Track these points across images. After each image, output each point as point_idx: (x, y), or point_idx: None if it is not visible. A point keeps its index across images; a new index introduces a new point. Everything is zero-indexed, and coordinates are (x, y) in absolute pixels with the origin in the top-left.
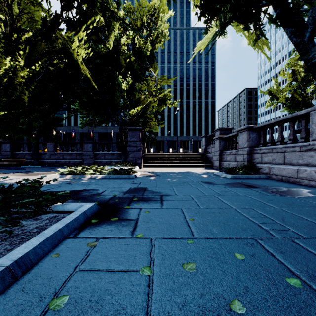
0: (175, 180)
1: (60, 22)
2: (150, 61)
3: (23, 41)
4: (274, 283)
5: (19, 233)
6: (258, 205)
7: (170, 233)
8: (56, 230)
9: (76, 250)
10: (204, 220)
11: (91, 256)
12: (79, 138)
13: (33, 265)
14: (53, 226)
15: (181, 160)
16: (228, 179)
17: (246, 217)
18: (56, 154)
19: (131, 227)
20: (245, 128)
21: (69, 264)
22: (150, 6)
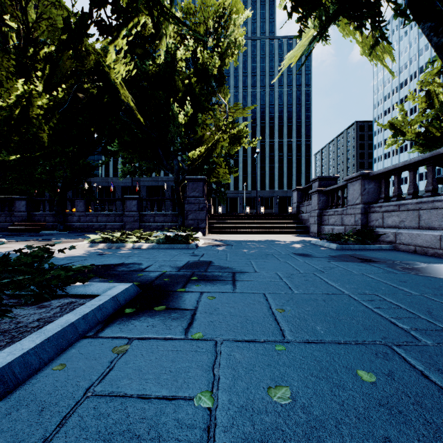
0: (253, 252)
1: (89, 25)
2: (219, 83)
3: (42, 57)
4: (439, 431)
5: (11, 329)
6: (384, 288)
7: (247, 332)
8: (65, 325)
9: (94, 359)
10: (300, 312)
11: (116, 370)
12: (120, 194)
13: (19, 384)
14: (62, 318)
15: (262, 223)
16: (332, 250)
17: (367, 308)
18: (87, 216)
19: (185, 321)
20: (357, 176)
21: (77, 384)
22: (219, 4)
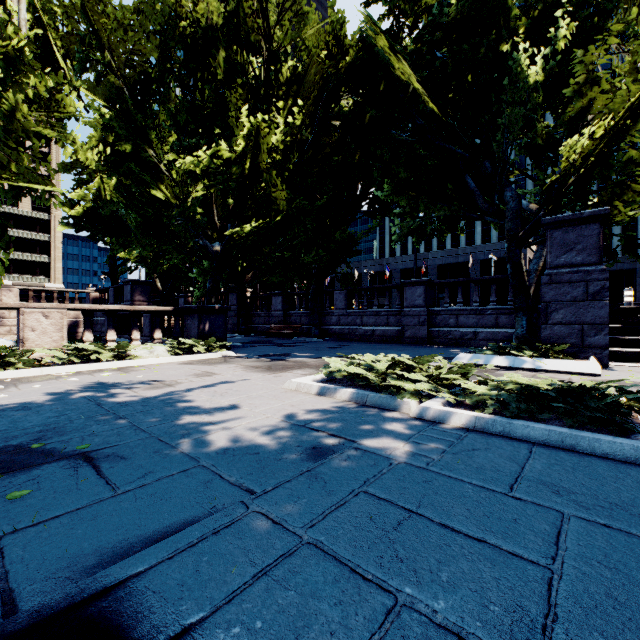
0: None
1: None
2: None
3: (284, 79)
4: None
5: None
6: None
7: None
8: None
9: None
10: None
11: None
12: (399, 280)
13: None
14: None
15: None
16: None
17: None
18: (348, 315)
19: None
20: None
21: None
22: None
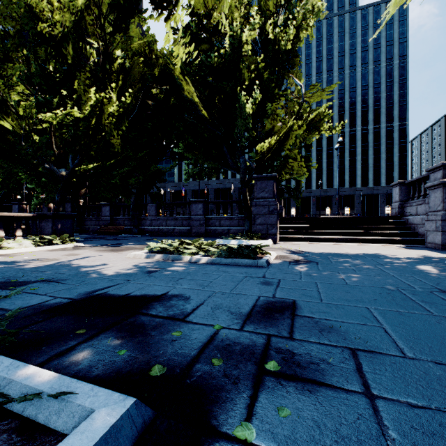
0: (359, 281)
1: None
2: (291, 63)
3: (116, 69)
4: None
5: None
6: None
7: None
8: None
9: None
10: None
11: None
12: (191, 197)
13: None
14: None
15: (349, 228)
16: None
17: None
18: (158, 219)
19: None
20: None
21: None
22: None
